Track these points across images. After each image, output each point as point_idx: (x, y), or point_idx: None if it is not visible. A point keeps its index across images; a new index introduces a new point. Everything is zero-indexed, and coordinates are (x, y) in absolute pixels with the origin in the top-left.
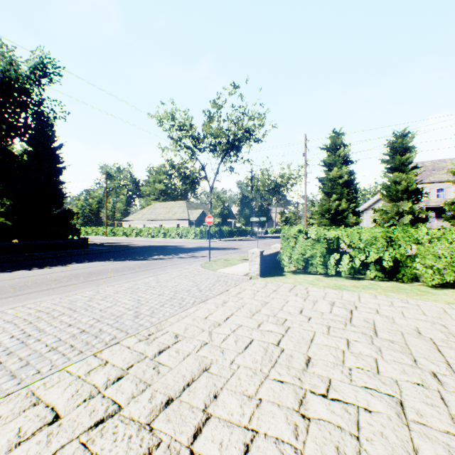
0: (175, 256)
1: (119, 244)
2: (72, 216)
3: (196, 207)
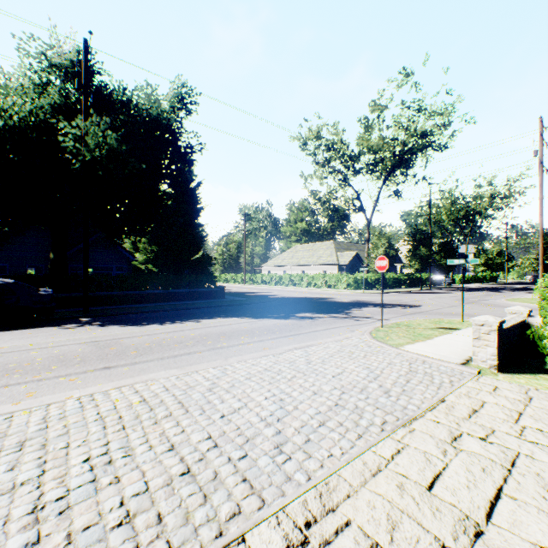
0: (326, 314)
1: (256, 294)
2: (209, 262)
3: (347, 249)
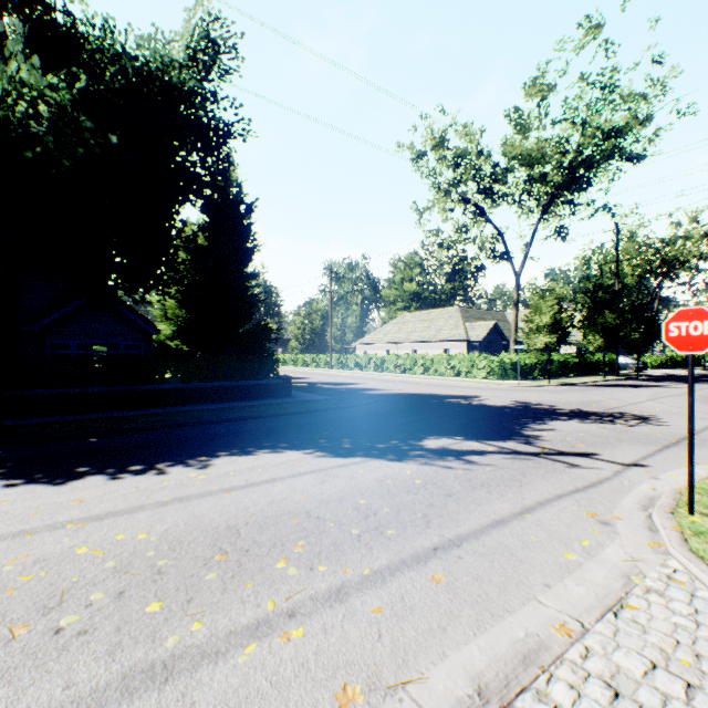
0: (487, 442)
1: (345, 386)
2: (267, 335)
3: (478, 318)
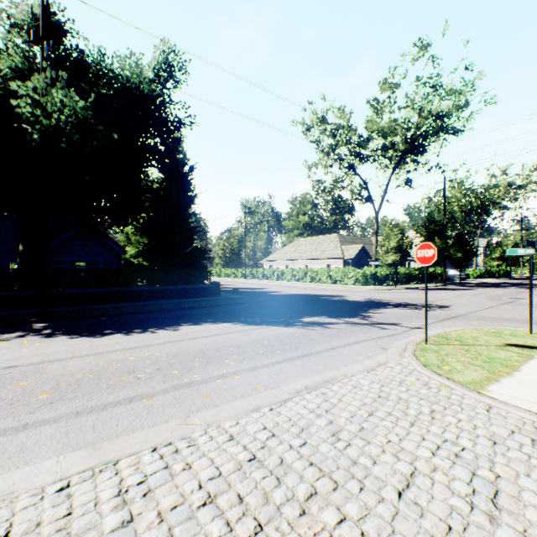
0: (340, 318)
1: (256, 290)
2: (203, 255)
3: (352, 242)
